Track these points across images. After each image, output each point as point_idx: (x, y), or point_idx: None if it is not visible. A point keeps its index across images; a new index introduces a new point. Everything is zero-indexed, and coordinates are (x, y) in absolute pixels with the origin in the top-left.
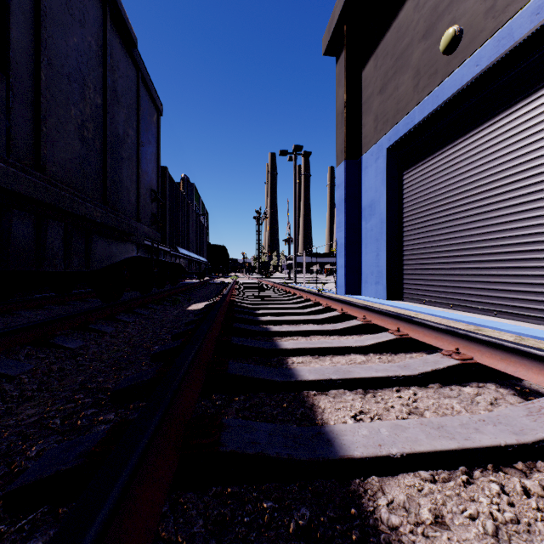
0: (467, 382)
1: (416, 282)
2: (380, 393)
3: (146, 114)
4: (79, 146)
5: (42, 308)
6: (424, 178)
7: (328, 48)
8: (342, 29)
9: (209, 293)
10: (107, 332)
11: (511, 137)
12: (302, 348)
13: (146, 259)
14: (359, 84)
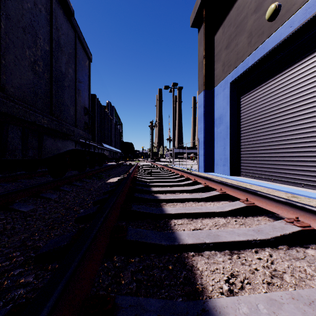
0: (306, 243)
1: (249, 165)
2: (243, 255)
3: (81, 60)
4: (32, 76)
5: (16, 181)
6: (254, 100)
7: (193, 23)
8: (202, 10)
9: (122, 171)
10: (52, 199)
11: (313, 72)
12: (181, 213)
13: (82, 151)
14: (213, 44)
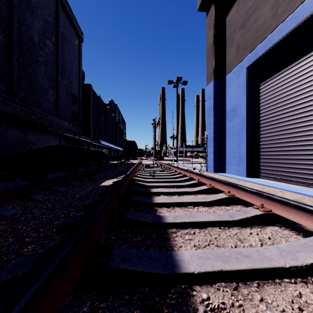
0: None
1: (271, 165)
2: None
3: (67, 35)
4: None
5: None
6: (280, 86)
7: (201, 6)
8: None
9: (121, 171)
10: (6, 216)
11: None
12: (212, 271)
13: (70, 148)
14: (224, 26)
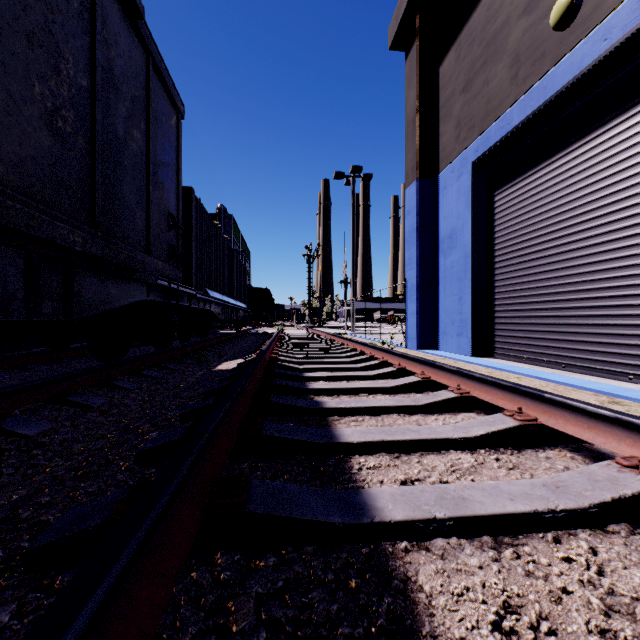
0: None
1: (512, 334)
2: (528, 550)
3: (160, 113)
4: (48, 141)
5: (24, 368)
6: (524, 199)
7: (395, 41)
8: (414, 14)
9: (247, 347)
10: (93, 407)
11: None
12: (373, 441)
13: (162, 304)
14: (436, 83)
